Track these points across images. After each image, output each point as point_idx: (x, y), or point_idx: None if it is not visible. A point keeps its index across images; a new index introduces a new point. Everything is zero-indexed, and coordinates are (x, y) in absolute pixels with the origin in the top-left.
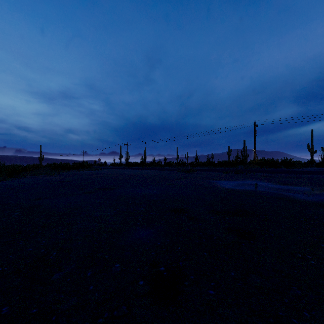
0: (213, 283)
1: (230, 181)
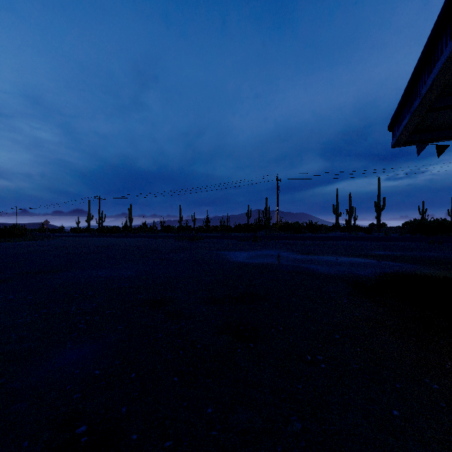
0: (169, 443)
1: (244, 252)
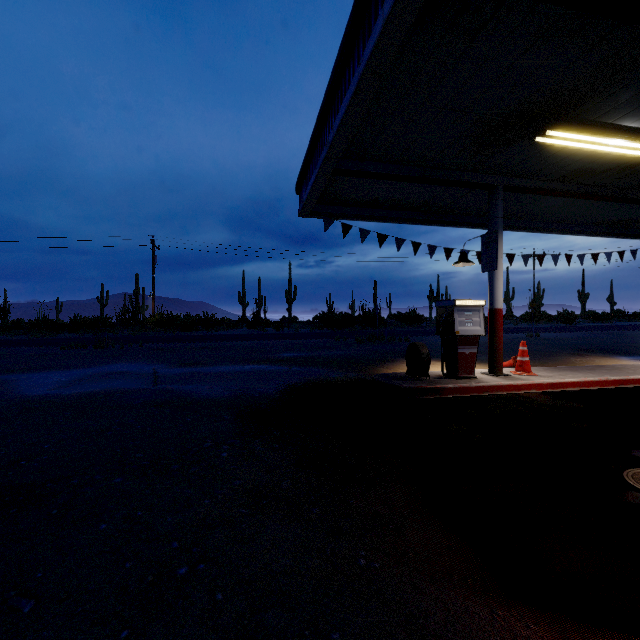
0: None
1: (63, 371)
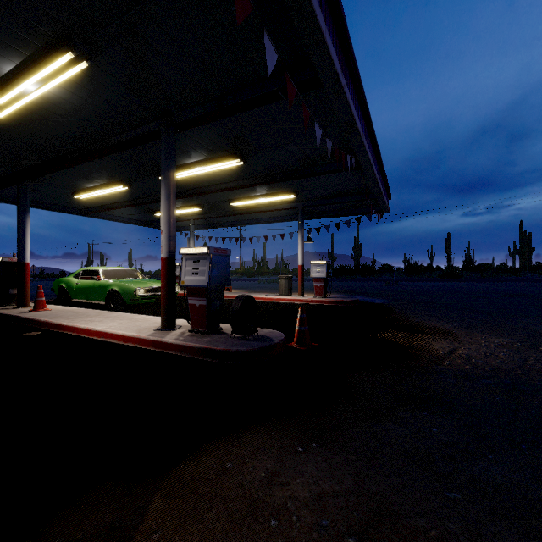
0: None
1: None
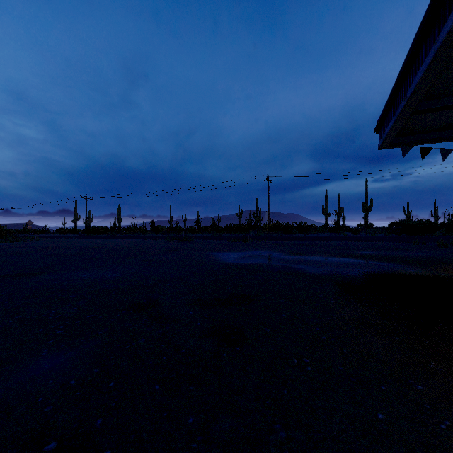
0: None
1: (234, 252)
